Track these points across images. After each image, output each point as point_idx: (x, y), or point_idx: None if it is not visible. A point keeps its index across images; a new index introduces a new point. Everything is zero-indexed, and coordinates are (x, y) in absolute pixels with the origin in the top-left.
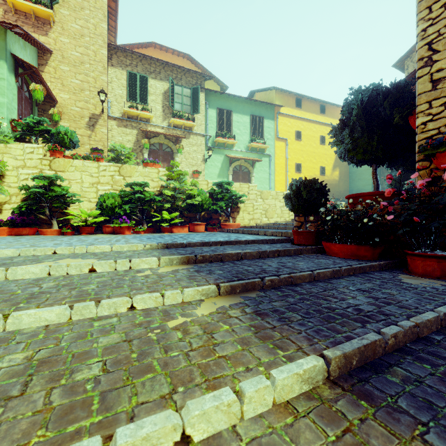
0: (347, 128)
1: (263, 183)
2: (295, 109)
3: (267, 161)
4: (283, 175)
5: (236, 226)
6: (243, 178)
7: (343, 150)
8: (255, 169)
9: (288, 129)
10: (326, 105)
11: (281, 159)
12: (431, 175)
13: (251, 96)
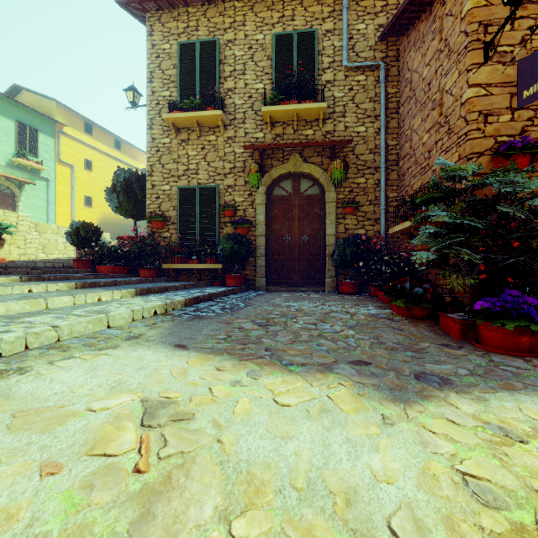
0: (115, 193)
1: (37, 212)
2: (85, 134)
3: (44, 185)
4: (69, 206)
5: (0, 261)
6: (3, 201)
7: (115, 205)
8: (24, 193)
9: (74, 155)
10: (122, 141)
11: (65, 188)
12: (152, 230)
13: (15, 90)
